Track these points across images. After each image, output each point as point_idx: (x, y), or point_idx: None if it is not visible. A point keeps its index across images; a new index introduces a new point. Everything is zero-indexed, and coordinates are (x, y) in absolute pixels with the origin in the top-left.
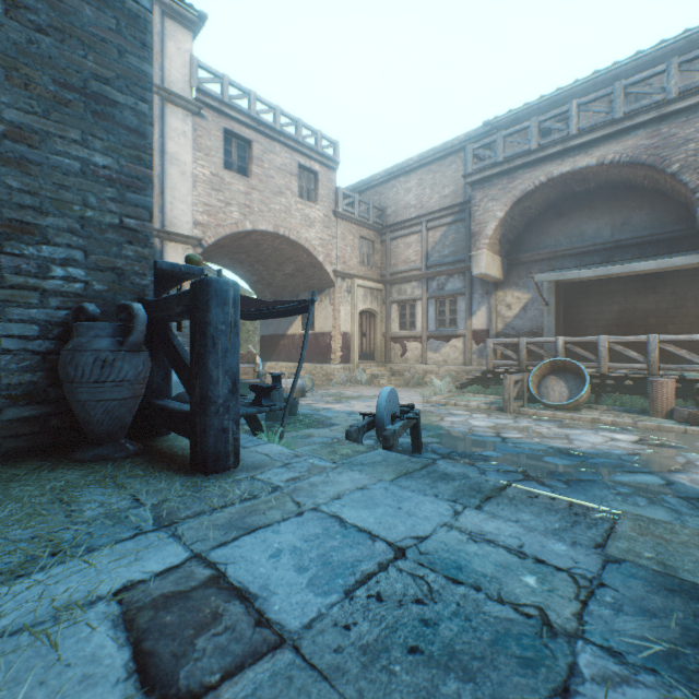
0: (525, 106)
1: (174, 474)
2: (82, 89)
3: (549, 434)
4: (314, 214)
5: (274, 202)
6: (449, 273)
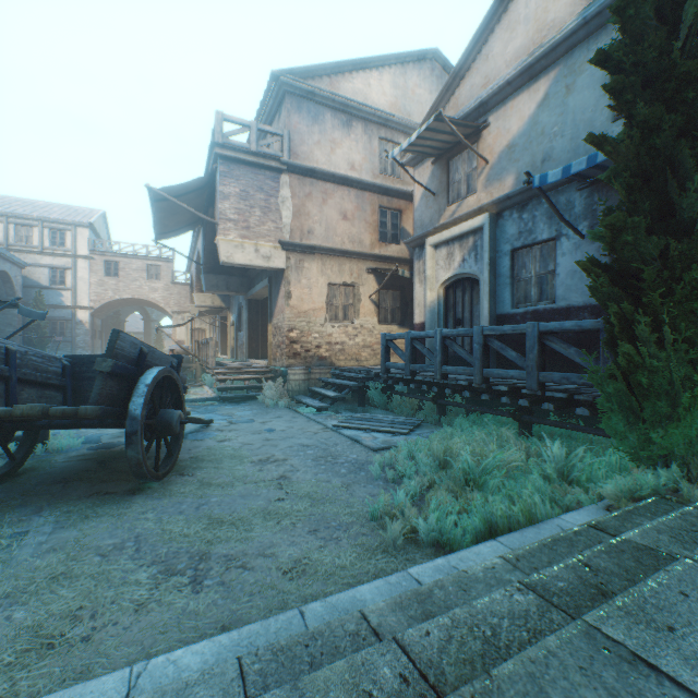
0: None
1: None
2: None
3: None
4: (158, 286)
5: (133, 285)
6: None
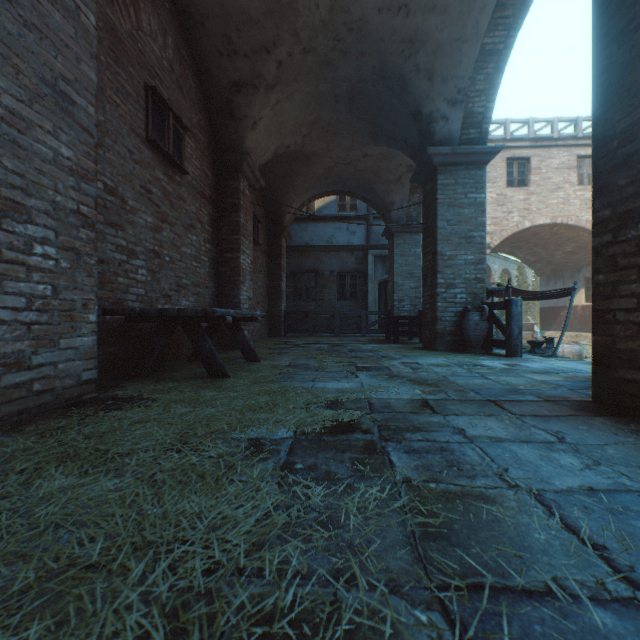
0: None
1: (500, 356)
2: (464, 237)
3: None
4: None
5: (550, 198)
6: None
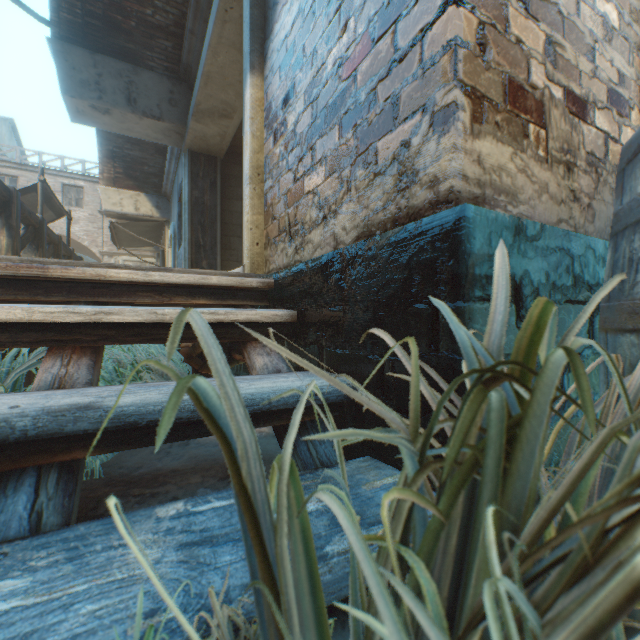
0: None
1: None
2: None
3: None
4: (79, 215)
5: None
6: None
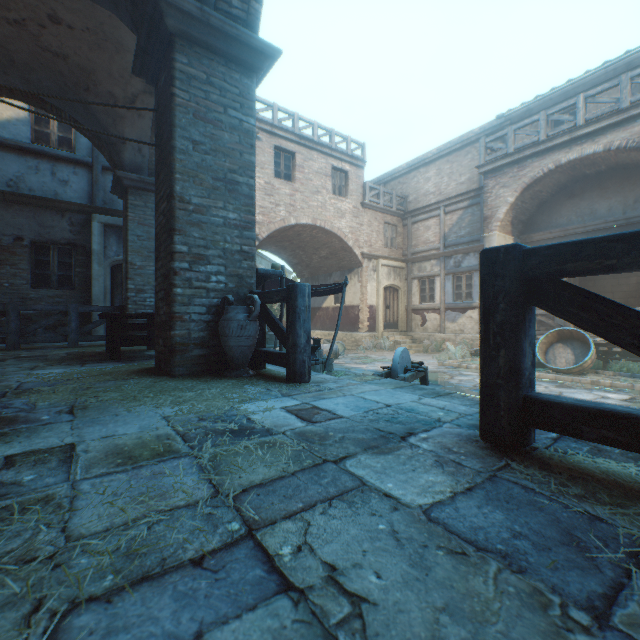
0: (537, 98)
1: (279, 382)
2: (224, 179)
3: (545, 391)
4: (344, 207)
5: (312, 200)
6: (465, 252)
